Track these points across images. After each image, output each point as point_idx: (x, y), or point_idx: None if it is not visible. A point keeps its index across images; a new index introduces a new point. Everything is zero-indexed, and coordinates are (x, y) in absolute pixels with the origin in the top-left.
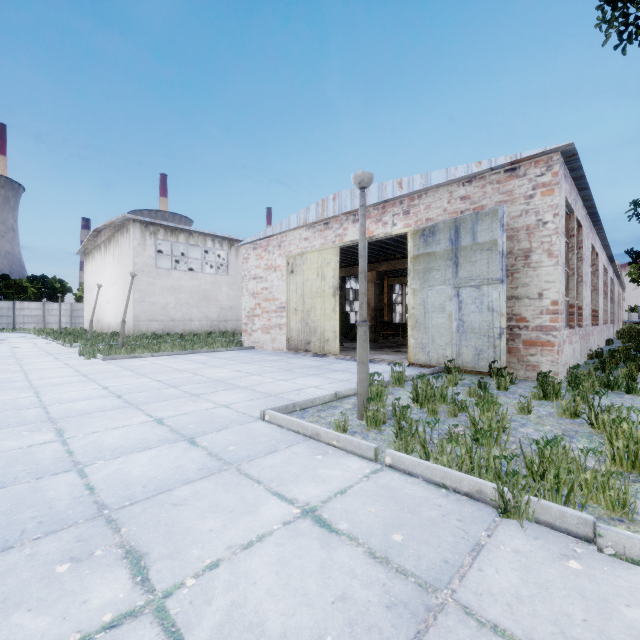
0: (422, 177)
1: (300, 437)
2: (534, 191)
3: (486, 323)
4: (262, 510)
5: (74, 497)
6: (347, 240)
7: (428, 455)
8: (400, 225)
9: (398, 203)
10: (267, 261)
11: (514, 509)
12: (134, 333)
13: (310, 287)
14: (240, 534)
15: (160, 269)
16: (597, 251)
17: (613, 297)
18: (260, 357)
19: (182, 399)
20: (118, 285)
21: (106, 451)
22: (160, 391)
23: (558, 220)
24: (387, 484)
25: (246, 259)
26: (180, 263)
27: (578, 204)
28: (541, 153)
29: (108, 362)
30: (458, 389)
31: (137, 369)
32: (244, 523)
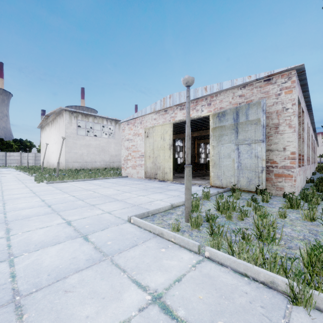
0: (218, 85)
1: (151, 234)
2: (281, 91)
3: (254, 164)
4: (125, 297)
5: (0, 284)
6: (177, 119)
7: (233, 251)
8: (205, 111)
9: (204, 99)
10: (134, 131)
11: (301, 299)
12: (65, 168)
13: (157, 144)
14: (107, 321)
15: (79, 135)
16: (309, 125)
17: (314, 150)
18: (130, 182)
19: (84, 208)
20: (57, 144)
21: (32, 245)
22: (73, 202)
23: (294, 107)
24: (208, 273)
25: (123, 130)
26: (90, 132)
27: (302, 99)
28: (285, 70)
29: (49, 185)
30: (240, 201)
31: (63, 189)
32: (111, 309)
